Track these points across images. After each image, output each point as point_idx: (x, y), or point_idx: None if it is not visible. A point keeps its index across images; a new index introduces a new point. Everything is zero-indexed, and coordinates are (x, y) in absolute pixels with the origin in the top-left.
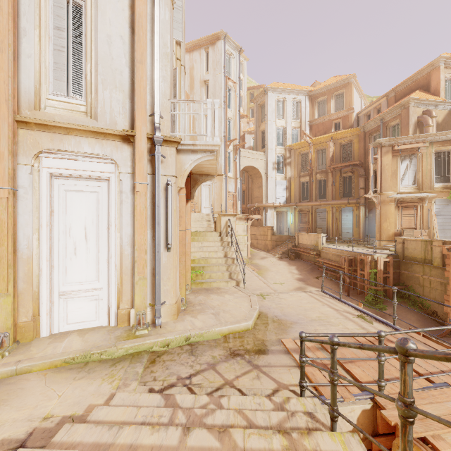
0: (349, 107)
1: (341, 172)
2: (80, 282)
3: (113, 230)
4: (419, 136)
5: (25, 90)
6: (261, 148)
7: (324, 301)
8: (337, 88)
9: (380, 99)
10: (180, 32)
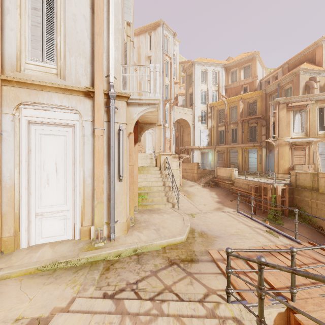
0: (254, 75)
1: (248, 123)
2: (52, 205)
3: (77, 165)
4: (307, 96)
5: (8, 56)
6: (189, 106)
7: (239, 220)
8: (245, 61)
9: (277, 69)
10: (130, 16)
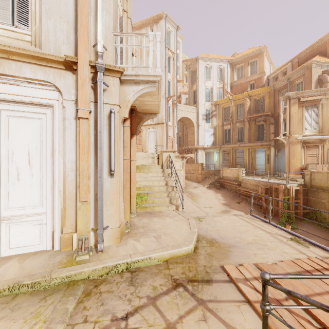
0: (261, 71)
1: (255, 121)
2: (23, 207)
3: (56, 156)
4: (321, 90)
5: None
6: (193, 104)
7: (255, 224)
8: (252, 57)
9: (286, 64)
10: None
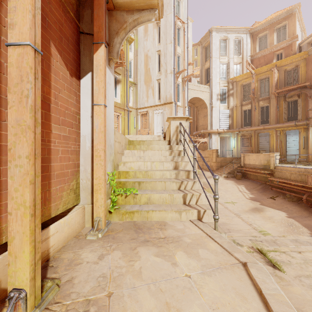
0: (293, 36)
1: (285, 97)
2: None
3: None
4: None
5: None
6: (205, 83)
7: None
8: (280, 21)
9: None
10: None
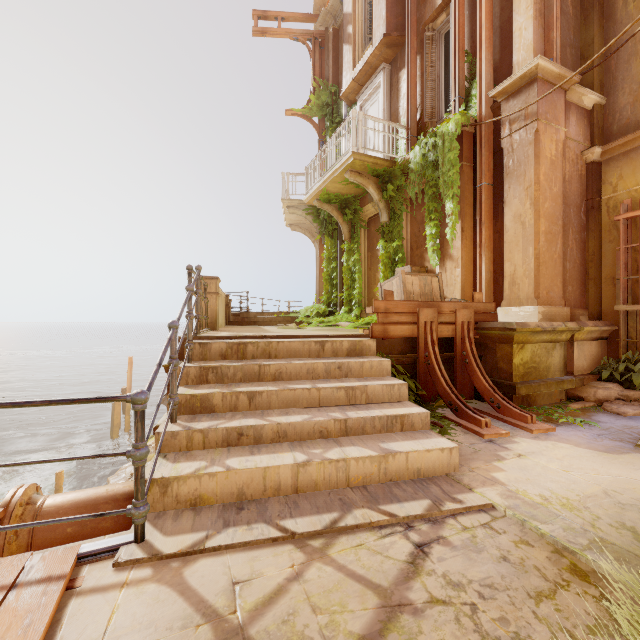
0: None
1: None
2: None
3: None
4: None
5: None
6: None
7: None
8: None
9: None
10: None
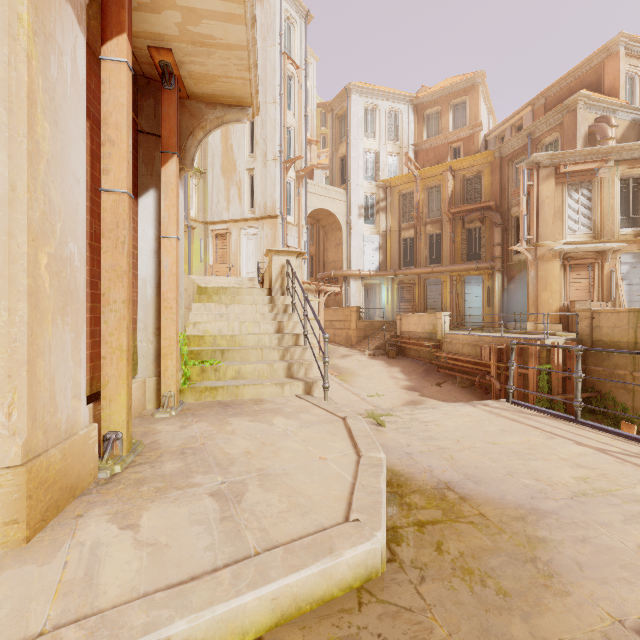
0: (475, 122)
1: (464, 221)
2: None
3: None
4: (598, 150)
5: None
6: (339, 184)
7: (541, 427)
8: (457, 93)
9: (521, 111)
10: None
